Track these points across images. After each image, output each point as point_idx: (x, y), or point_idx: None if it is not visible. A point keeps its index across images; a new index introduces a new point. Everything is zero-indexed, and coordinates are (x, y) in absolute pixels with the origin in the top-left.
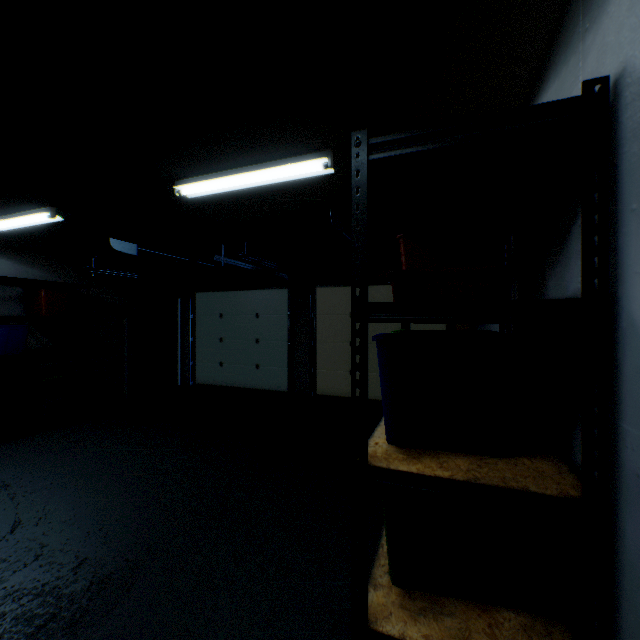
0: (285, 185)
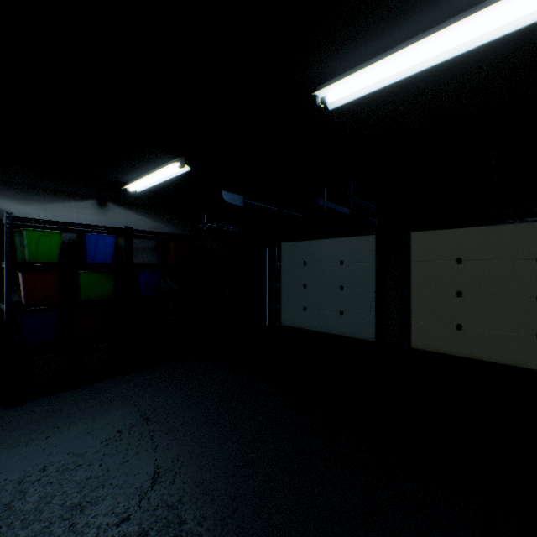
0: (479, 59)
